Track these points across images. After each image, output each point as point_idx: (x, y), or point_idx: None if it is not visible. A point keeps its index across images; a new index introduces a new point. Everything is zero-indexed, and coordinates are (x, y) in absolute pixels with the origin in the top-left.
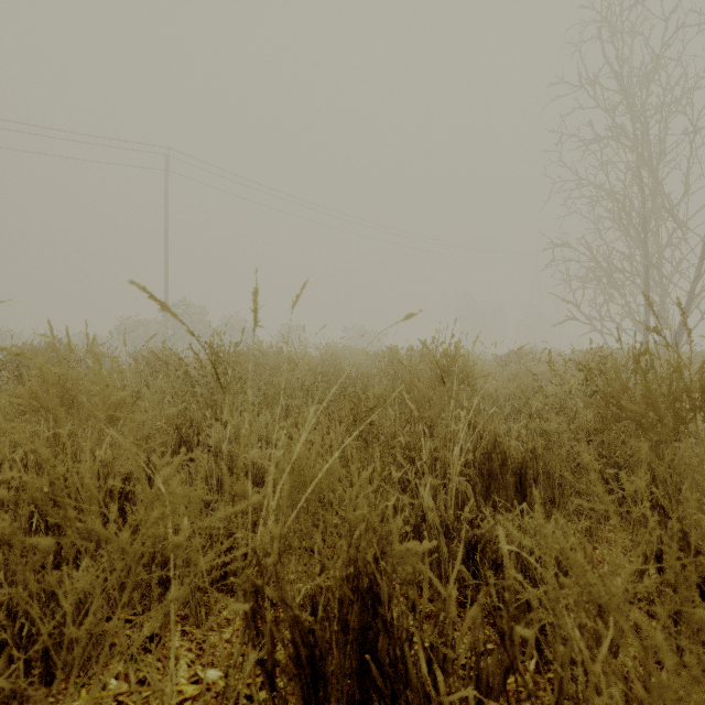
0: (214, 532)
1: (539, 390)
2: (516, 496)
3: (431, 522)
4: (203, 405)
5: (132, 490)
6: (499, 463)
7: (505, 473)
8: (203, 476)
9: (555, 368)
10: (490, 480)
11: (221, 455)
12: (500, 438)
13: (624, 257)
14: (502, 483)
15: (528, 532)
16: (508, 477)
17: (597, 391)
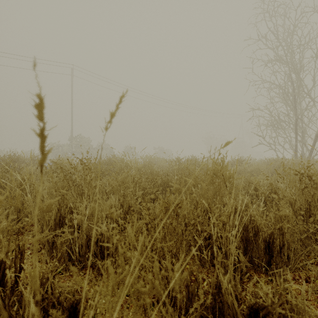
0: (64, 302)
1: (270, 185)
2: (265, 255)
3: (229, 302)
4: (77, 192)
5: (31, 246)
6: (253, 233)
7: (257, 239)
8: (63, 251)
9: (259, 168)
10: (247, 243)
11: (82, 228)
12: (254, 218)
13: (285, 115)
14: (256, 245)
15: (306, 312)
16: (259, 242)
17: (306, 187)
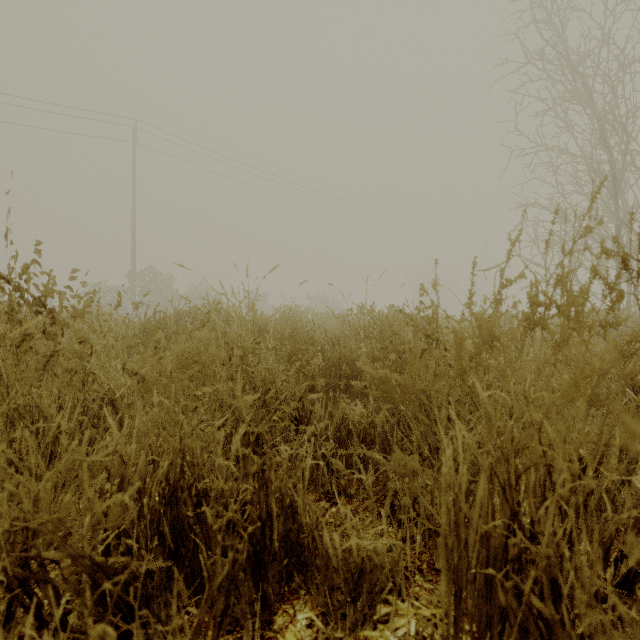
0: None
1: None
2: None
3: None
4: None
5: None
6: None
7: None
8: None
9: None
10: None
11: None
12: None
13: (592, 219)
14: None
15: None
16: None
17: None
